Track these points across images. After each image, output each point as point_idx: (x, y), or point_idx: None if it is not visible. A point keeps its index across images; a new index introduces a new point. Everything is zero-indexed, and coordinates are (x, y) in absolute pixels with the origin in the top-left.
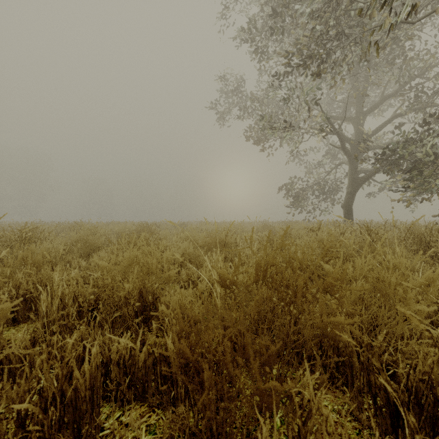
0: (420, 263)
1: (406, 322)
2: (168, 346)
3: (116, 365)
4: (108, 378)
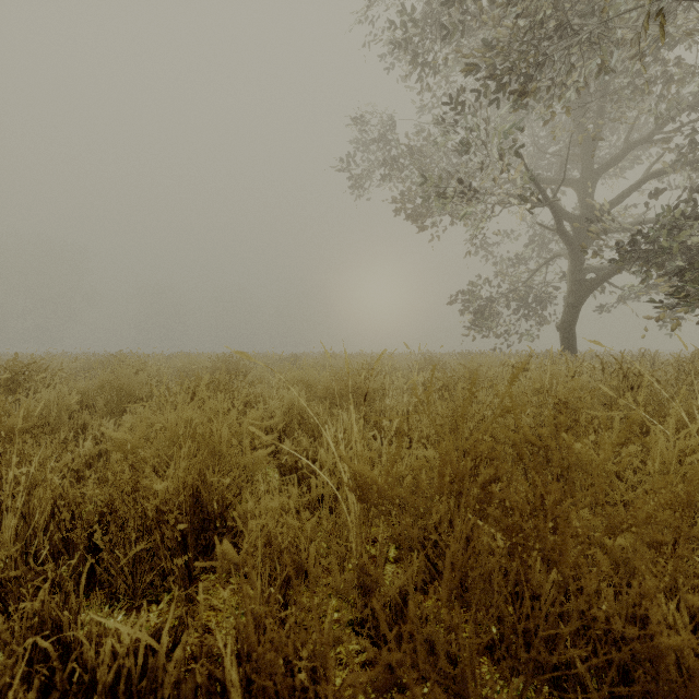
0: None
1: None
2: (225, 664)
3: (107, 695)
4: None
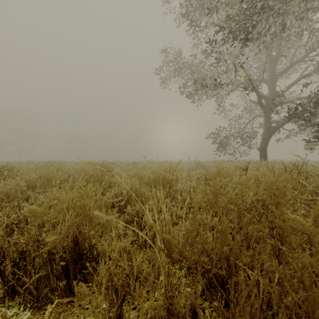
0: None
1: None
2: None
3: None
4: None
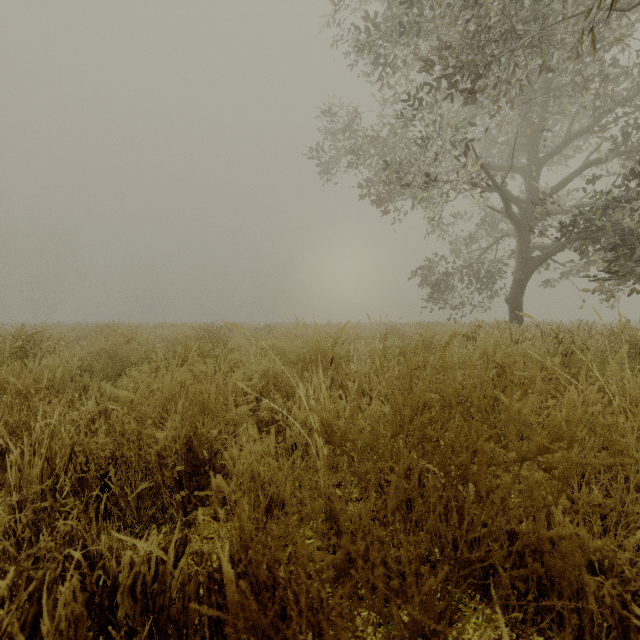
0: None
1: None
2: (223, 565)
3: (127, 594)
4: (117, 614)
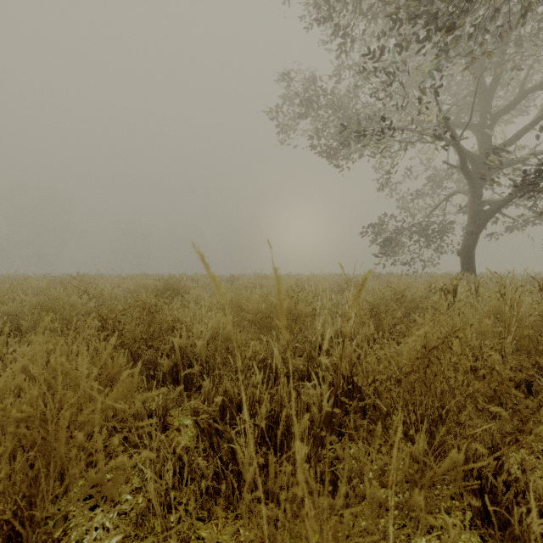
0: None
1: None
2: None
3: None
4: None
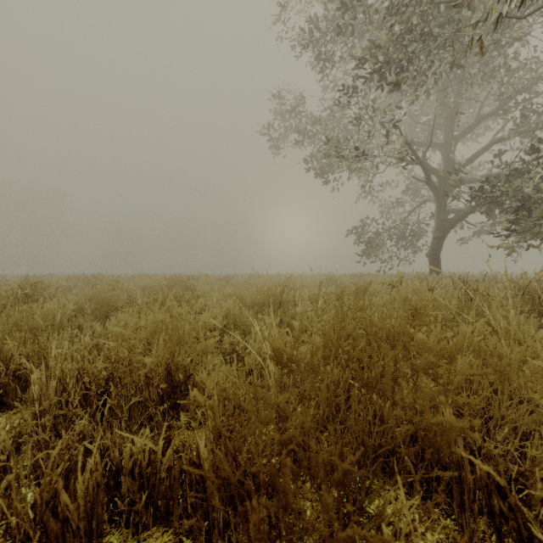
0: (537, 328)
1: (537, 417)
2: (200, 450)
3: (129, 475)
4: (119, 492)
